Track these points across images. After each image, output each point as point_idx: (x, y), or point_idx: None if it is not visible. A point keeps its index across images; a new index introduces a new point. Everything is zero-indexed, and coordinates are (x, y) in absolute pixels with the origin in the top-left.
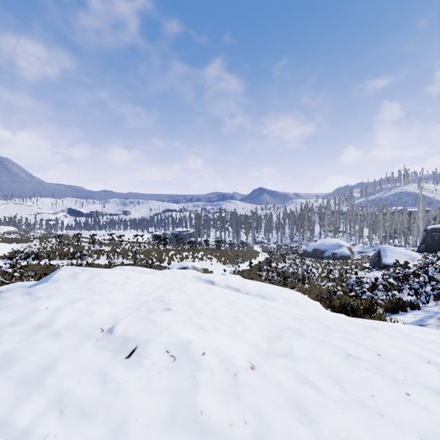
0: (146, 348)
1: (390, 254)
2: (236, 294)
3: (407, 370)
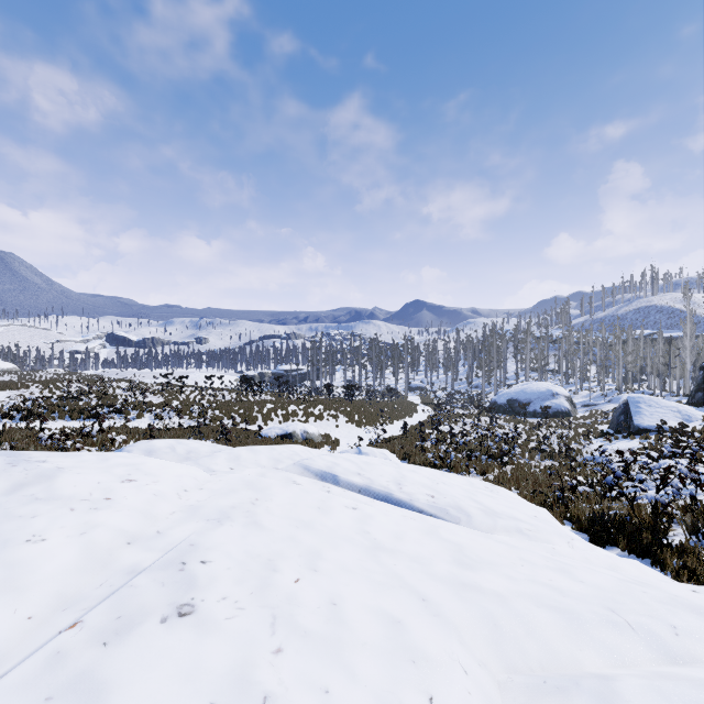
0: None
1: (647, 409)
2: (387, 516)
3: None
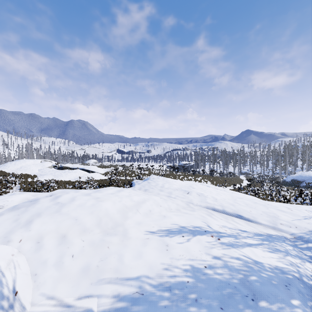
0: (191, 193)
1: None
2: (219, 190)
3: (274, 207)
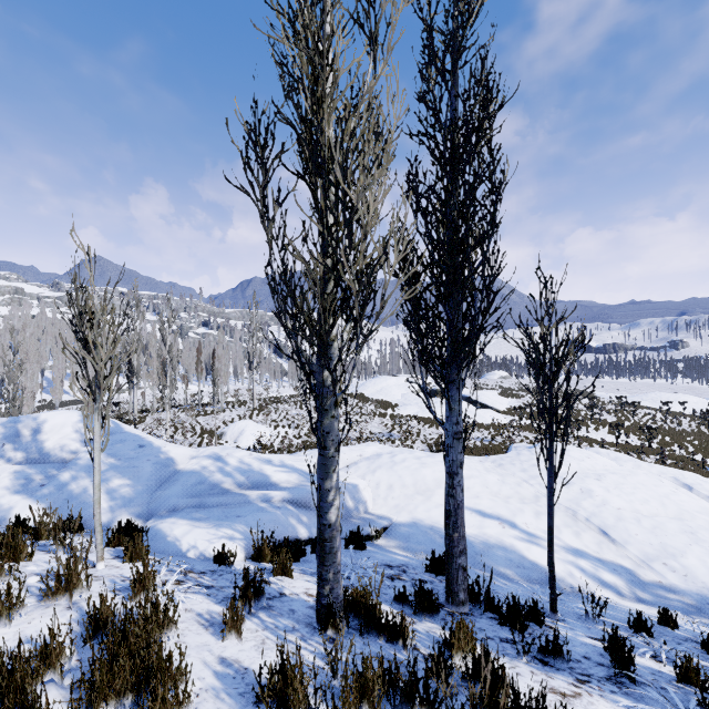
0: (572, 485)
1: None
2: (688, 499)
3: None
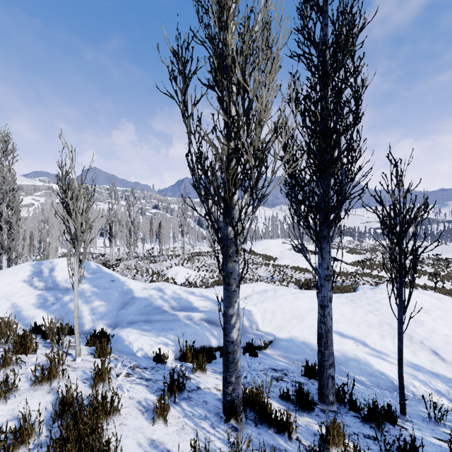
0: (407, 316)
1: None
2: None
3: None
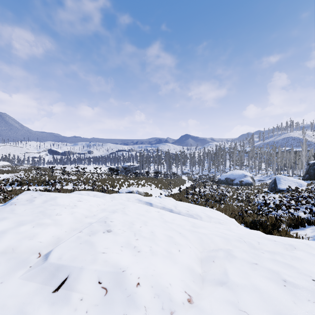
0: (77, 279)
1: (283, 181)
2: (170, 214)
3: None
